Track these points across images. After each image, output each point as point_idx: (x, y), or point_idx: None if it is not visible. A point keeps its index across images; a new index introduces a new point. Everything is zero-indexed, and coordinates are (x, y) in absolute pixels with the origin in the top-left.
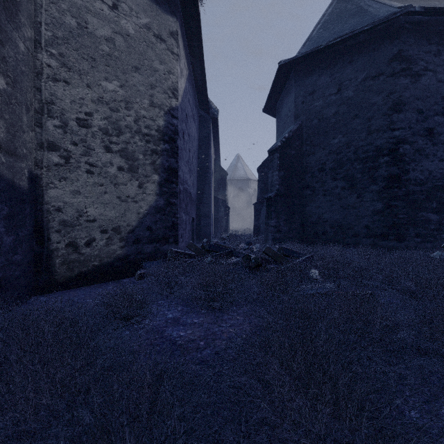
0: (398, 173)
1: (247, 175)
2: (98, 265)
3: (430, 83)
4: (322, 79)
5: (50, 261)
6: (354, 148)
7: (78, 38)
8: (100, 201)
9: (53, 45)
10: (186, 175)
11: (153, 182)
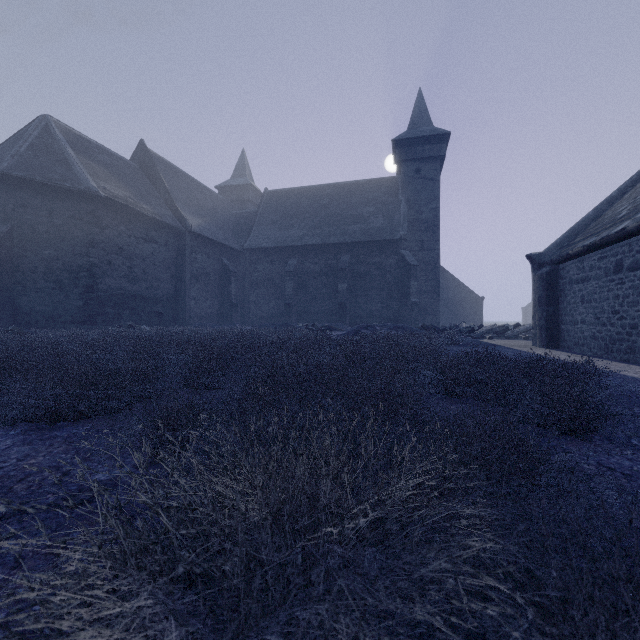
0: (93, 284)
1: None
2: None
3: (110, 235)
4: (35, 200)
5: None
6: (63, 261)
7: None
8: None
9: None
10: None
11: None
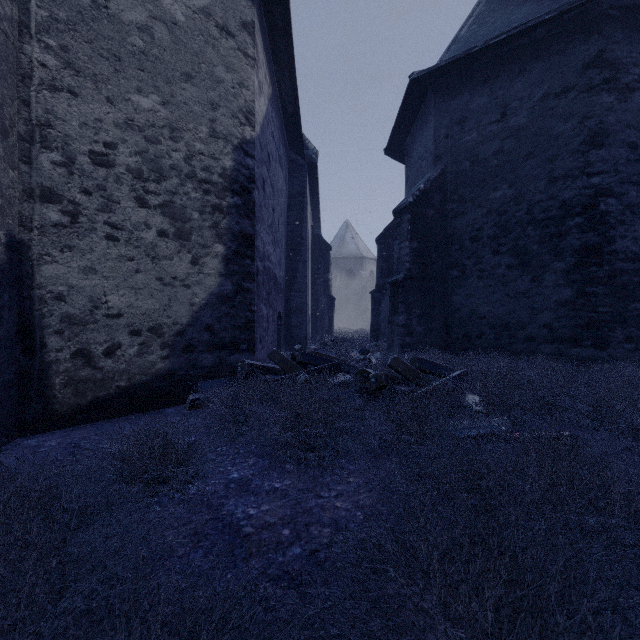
0: (598, 243)
1: (360, 252)
2: (126, 386)
3: None
4: (476, 100)
5: (46, 380)
6: (528, 204)
7: (92, 23)
8: (130, 285)
9: (50, 32)
10: (269, 248)
11: (215, 255)
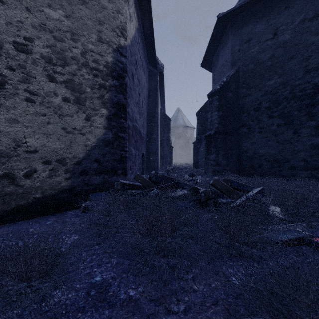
0: None
1: (185, 123)
2: (40, 197)
3: None
4: (258, 27)
5: None
6: (291, 87)
7: None
8: (43, 131)
9: None
10: (136, 115)
11: (101, 115)
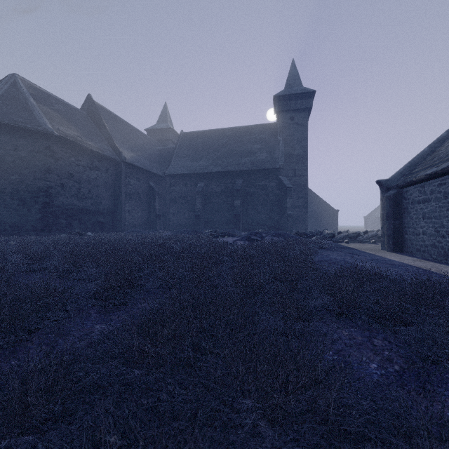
0: (49, 201)
1: None
2: None
3: (63, 164)
4: (4, 137)
5: None
6: (26, 184)
7: None
8: None
9: None
10: None
11: None
